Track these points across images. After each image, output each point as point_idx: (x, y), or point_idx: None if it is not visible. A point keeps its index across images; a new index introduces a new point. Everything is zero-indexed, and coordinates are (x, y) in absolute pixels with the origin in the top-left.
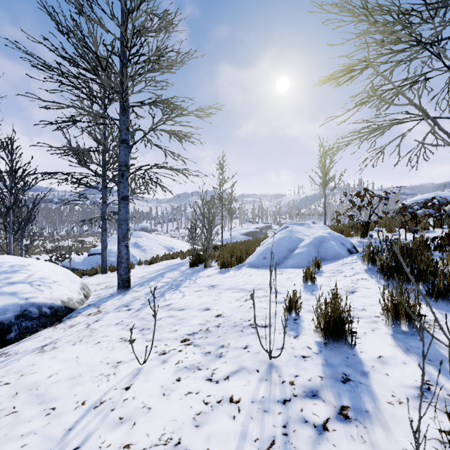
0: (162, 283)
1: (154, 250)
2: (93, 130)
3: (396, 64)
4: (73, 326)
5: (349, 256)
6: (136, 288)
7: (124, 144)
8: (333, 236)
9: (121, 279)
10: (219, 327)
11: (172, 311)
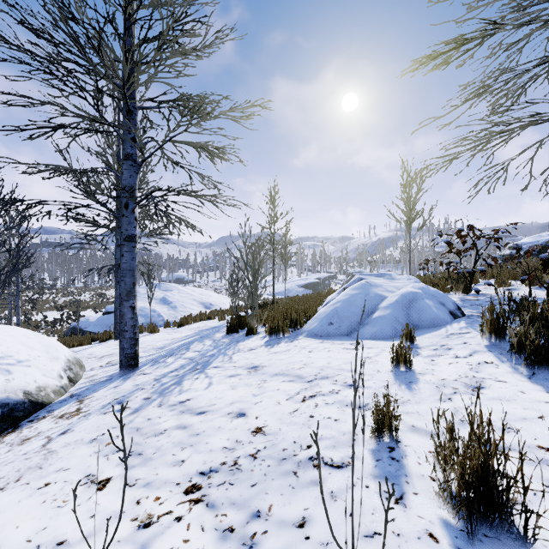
0: (183, 360)
1: (187, 307)
2: (103, 151)
3: (538, 26)
4: (26, 441)
5: (453, 321)
6: (146, 368)
7: (128, 161)
8: (428, 292)
9: (125, 355)
10: (255, 459)
11: (186, 415)
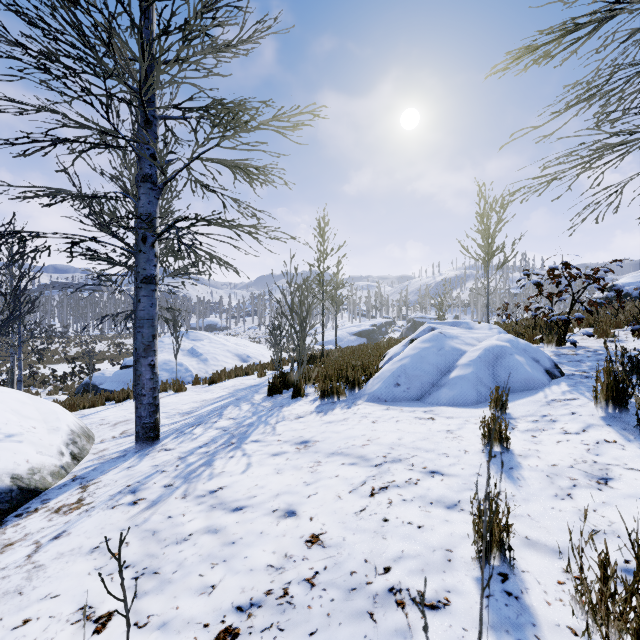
0: (215, 431)
1: (220, 360)
2: (120, 174)
3: None
4: (8, 548)
5: (551, 383)
6: (169, 441)
7: (146, 183)
8: (518, 346)
9: (142, 425)
10: (312, 587)
11: (218, 511)
